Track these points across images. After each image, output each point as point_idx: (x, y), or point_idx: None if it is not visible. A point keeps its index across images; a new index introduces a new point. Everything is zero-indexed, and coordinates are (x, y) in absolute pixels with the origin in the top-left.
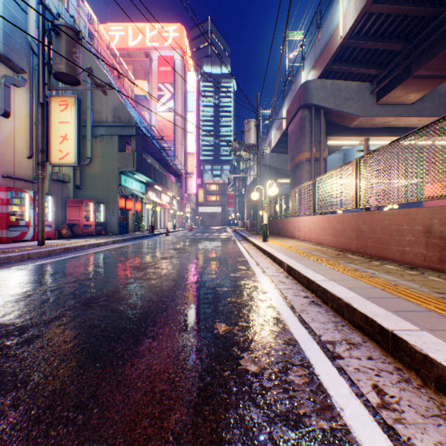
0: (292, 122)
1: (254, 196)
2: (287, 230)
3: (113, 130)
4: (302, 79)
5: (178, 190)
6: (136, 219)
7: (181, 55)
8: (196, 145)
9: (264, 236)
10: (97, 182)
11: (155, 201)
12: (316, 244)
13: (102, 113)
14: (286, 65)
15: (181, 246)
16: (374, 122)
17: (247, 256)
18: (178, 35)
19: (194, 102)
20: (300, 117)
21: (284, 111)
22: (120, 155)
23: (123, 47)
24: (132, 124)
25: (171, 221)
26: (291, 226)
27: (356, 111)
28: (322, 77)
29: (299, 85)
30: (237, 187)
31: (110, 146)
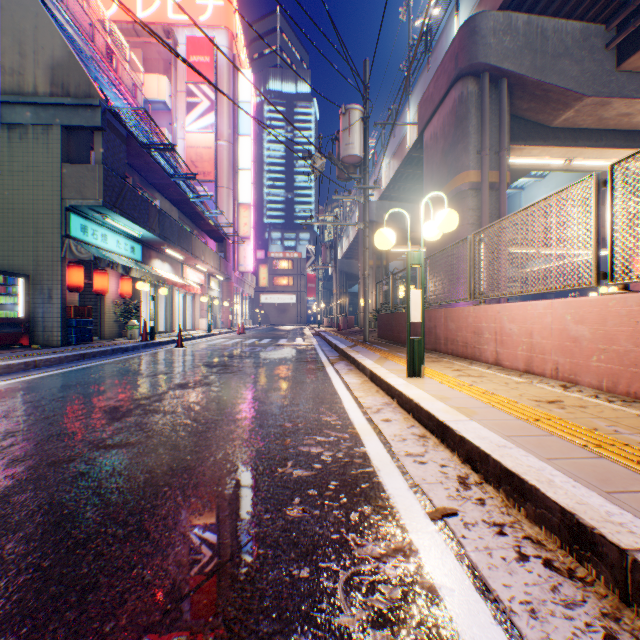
0: (434, 117)
1: (383, 239)
2: (448, 337)
3: (49, 114)
4: (454, 31)
5: (219, 263)
6: (124, 313)
7: (228, 38)
8: (255, 195)
9: (413, 360)
10: (13, 228)
11: (166, 277)
12: (625, 400)
13: (23, 74)
14: (409, 37)
15: (163, 389)
16: (606, 113)
17: (403, 499)
18: (222, 4)
19: (250, 119)
20: (456, 98)
21: (409, 116)
22: (66, 169)
23: (127, 18)
24: (92, 101)
25: (205, 316)
26: (465, 327)
27: (577, 84)
28: (504, 11)
29: (445, 49)
30: (323, 260)
31: (43, 149)
